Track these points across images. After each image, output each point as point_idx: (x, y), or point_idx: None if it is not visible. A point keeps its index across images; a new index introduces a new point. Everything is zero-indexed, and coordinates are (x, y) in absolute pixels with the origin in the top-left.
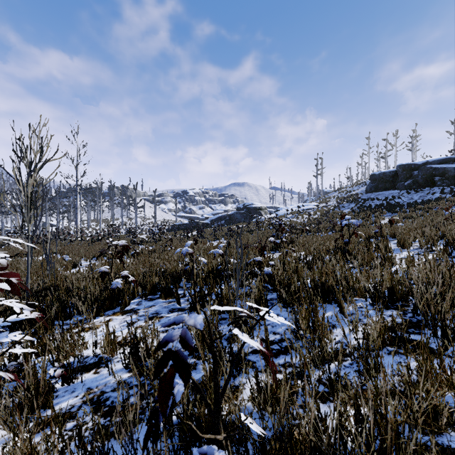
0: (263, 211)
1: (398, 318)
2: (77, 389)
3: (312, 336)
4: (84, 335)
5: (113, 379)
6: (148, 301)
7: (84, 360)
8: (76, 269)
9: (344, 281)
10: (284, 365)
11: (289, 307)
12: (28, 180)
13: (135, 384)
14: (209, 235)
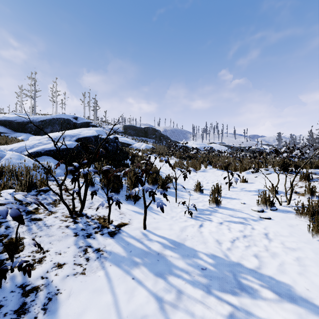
0: None
1: None
2: None
3: None
4: None
5: None
6: None
7: None
8: None
9: None
10: None
11: None
12: None
13: None
14: None
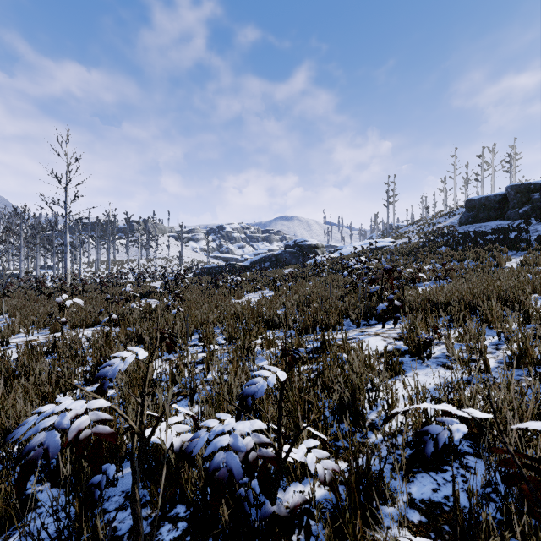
0: (320, 250)
1: None
2: None
3: None
4: None
5: None
6: None
7: None
8: None
9: None
10: None
11: None
12: None
13: None
14: (247, 283)
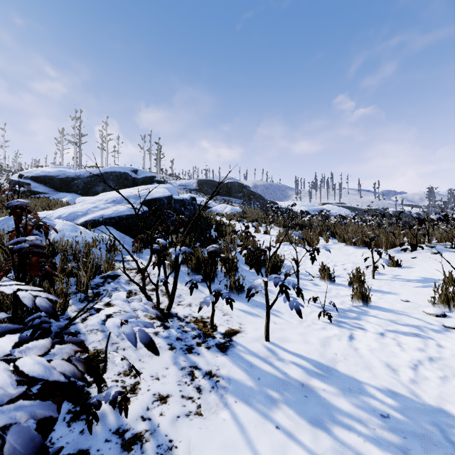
0: None
1: None
2: None
3: None
4: None
5: None
6: None
7: None
8: None
9: None
10: None
11: None
12: None
13: None
14: None
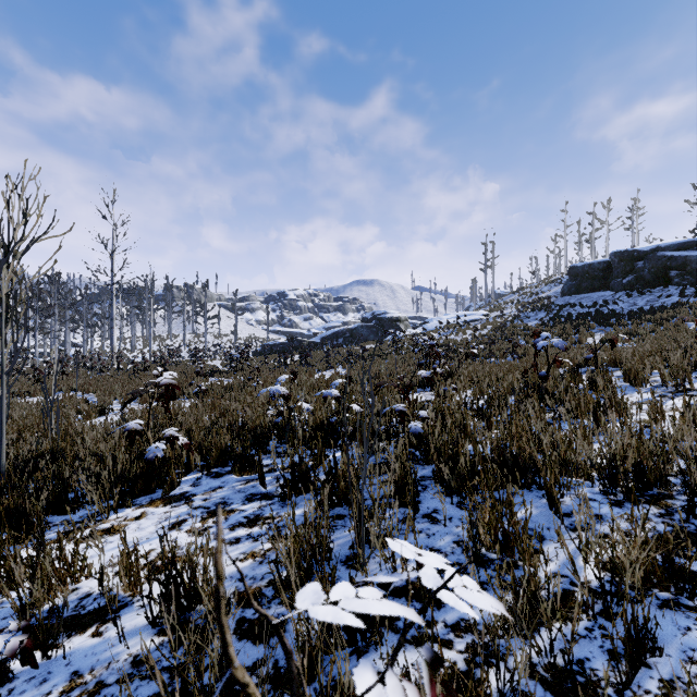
0: (403, 324)
1: (659, 522)
2: (53, 676)
3: (512, 575)
4: (85, 551)
5: (125, 653)
6: (211, 479)
7: (81, 603)
8: (104, 417)
9: (555, 451)
10: (455, 626)
11: (455, 495)
12: (0, 272)
13: (165, 667)
14: (319, 362)
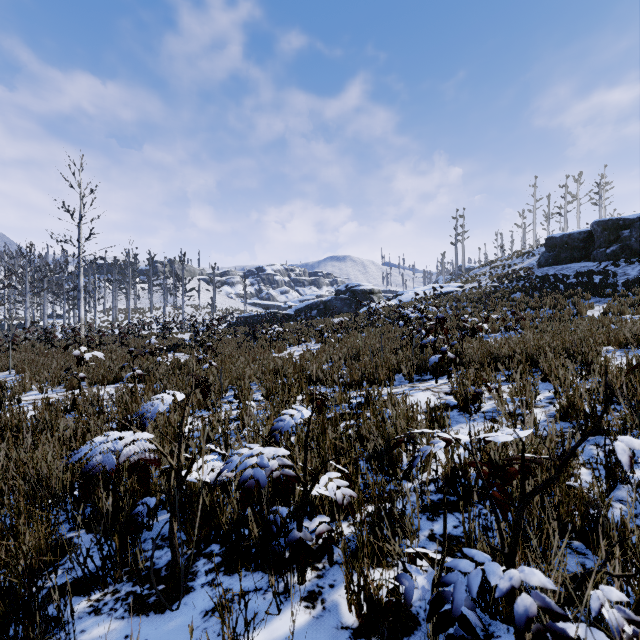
0: (376, 296)
1: None
2: None
3: None
4: None
5: None
6: None
7: None
8: None
9: None
10: None
11: None
12: None
13: None
14: (291, 335)
